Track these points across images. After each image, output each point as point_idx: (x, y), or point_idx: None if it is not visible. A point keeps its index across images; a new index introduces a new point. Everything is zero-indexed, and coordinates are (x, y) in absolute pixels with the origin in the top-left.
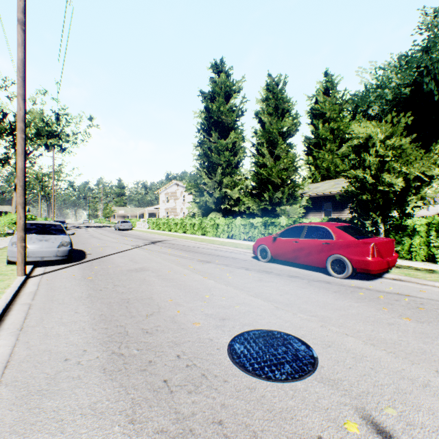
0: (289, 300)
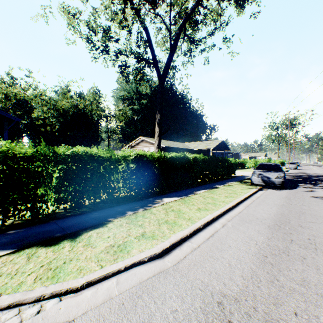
0: None
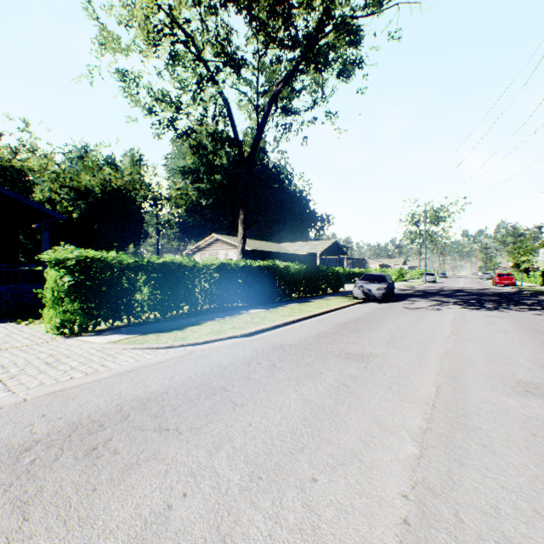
0: (465, 286)
